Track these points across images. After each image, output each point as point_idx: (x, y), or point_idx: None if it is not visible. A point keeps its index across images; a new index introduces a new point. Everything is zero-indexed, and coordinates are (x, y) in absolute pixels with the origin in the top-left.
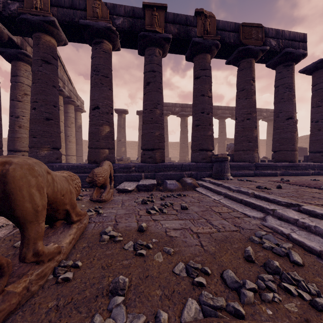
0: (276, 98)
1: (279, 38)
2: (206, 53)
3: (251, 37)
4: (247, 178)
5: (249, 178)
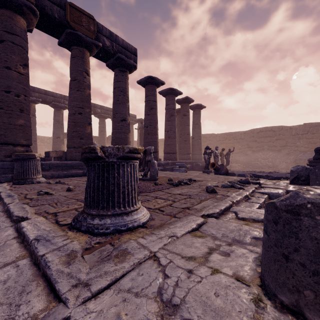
0: (114, 99)
1: (113, 41)
2: (16, 12)
3: (81, 24)
4: (68, 179)
5: (69, 179)
